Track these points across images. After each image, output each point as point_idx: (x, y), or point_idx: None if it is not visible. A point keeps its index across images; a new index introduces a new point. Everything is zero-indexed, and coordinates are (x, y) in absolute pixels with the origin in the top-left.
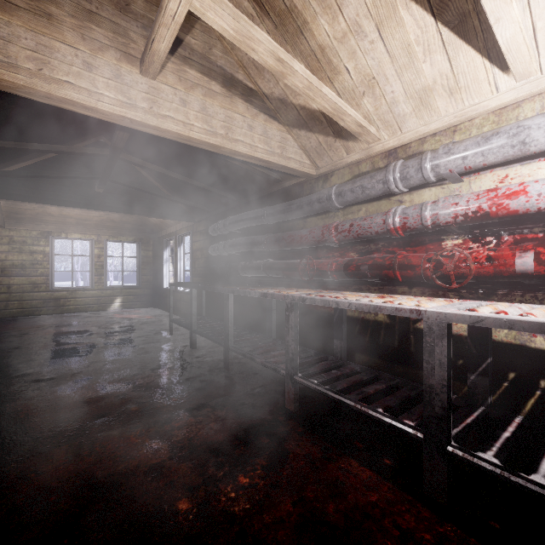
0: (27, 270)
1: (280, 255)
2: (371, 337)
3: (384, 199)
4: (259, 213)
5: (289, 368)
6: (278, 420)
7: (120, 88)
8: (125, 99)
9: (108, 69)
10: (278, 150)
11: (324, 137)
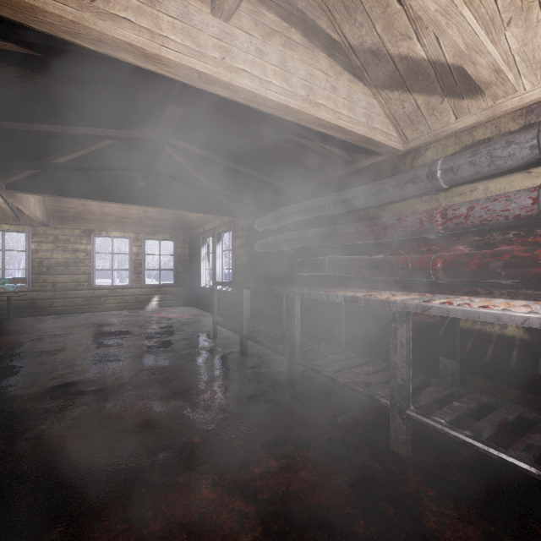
0: (70, 268)
1: (347, 251)
2: (495, 356)
3: (518, 173)
4: (322, 201)
5: (398, 398)
6: (390, 471)
7: (187, 30)
8: (193, 45)
9: (174, 5)
10: (363, 118)
11: (425, 97)
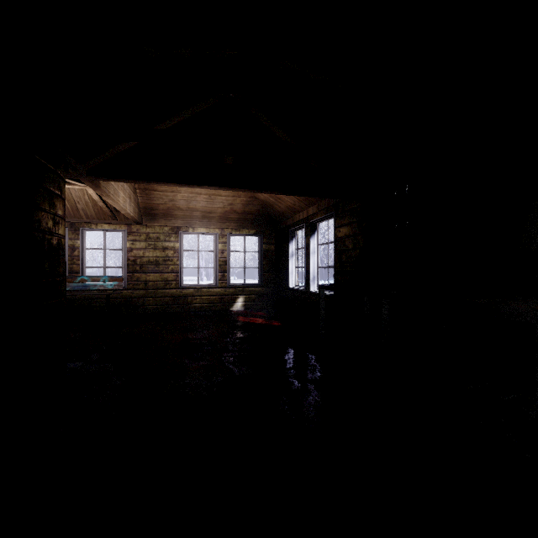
0: (160, 266)
1: None
2: None
3: None
4: None
5: None
6: None
7: None
8: None
9: None
10: None
11: None
